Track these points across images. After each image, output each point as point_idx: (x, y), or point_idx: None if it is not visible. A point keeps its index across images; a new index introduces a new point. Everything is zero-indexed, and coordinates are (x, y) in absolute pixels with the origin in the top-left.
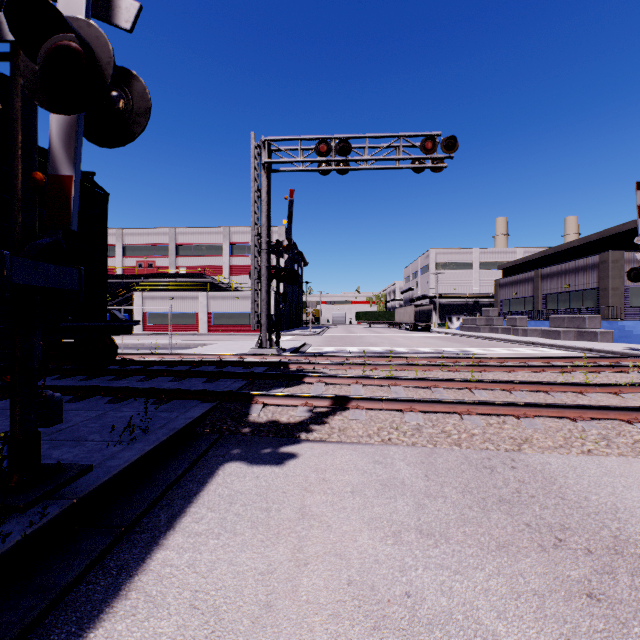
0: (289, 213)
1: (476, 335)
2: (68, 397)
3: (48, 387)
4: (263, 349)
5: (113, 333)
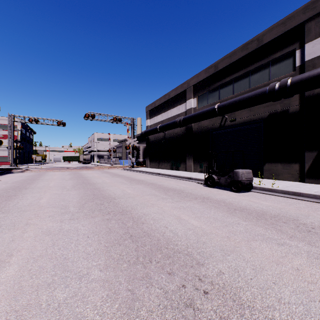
0: (21, 132)
1: (96, 164)
2: None
3: None
4: (12, 167)
5: None
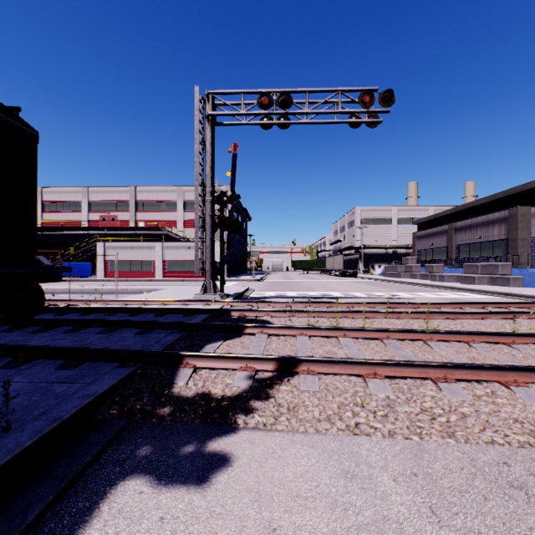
0: (233, 166)
1: (399, 280)
2: None
3: None
4: (207, 295)
5: (36, 280)
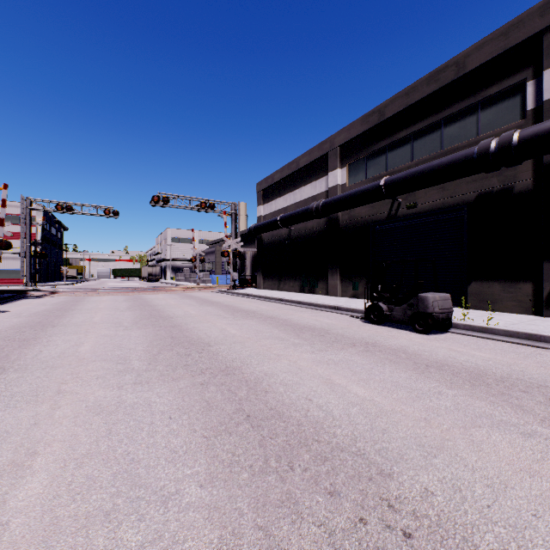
0: (43, 227)
1: (170, 283)
2: None
3: None
4: (28, 287)
5: None
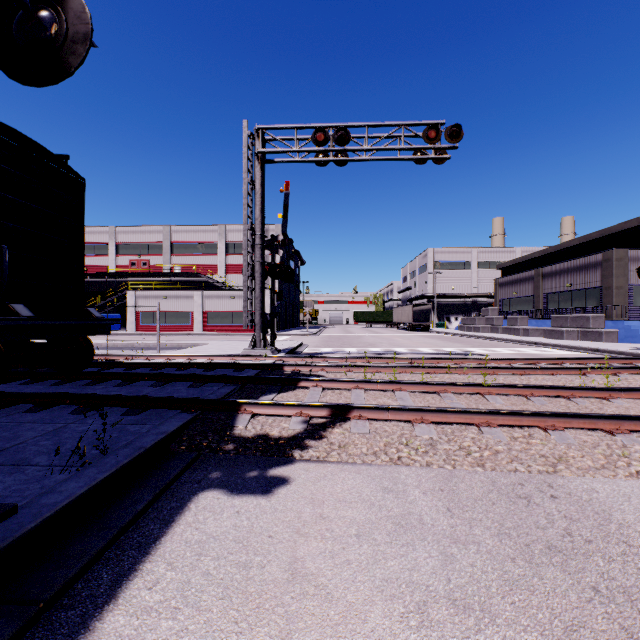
0: (284, 207)
1: (476, 335)
2: (29, 406)
3: (6, 394)
4: (257, 350)
5: (87, 333)
